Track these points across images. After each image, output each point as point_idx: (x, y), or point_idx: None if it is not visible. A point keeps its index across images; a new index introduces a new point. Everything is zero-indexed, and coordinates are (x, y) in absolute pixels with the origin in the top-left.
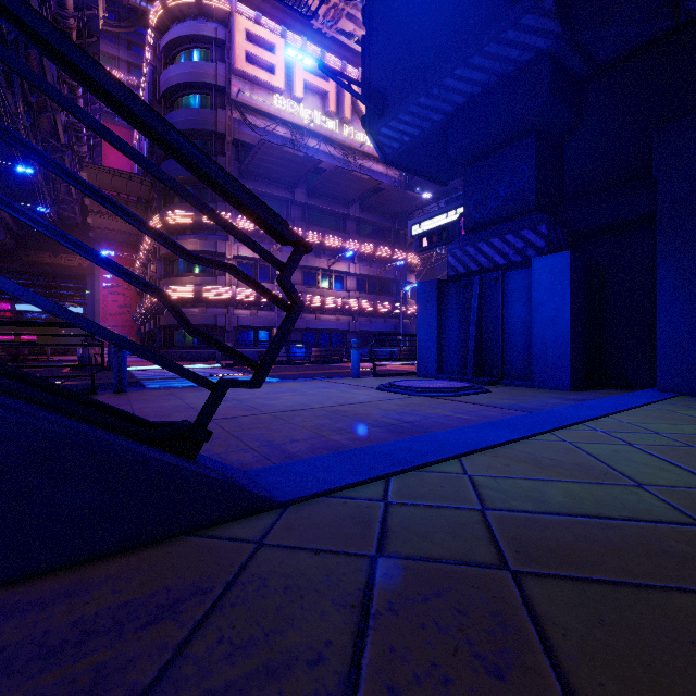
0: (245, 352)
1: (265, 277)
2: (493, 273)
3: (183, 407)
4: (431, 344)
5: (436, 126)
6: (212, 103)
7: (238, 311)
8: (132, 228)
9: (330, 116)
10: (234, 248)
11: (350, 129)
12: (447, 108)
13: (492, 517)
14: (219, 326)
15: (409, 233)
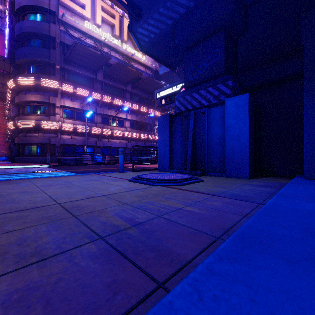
0: (67, 158)
1: (80, 118)
2: (201, 109)
3: None
4: (166, 151)
5: (169, 28)
6: (47, 19)
7: (63, 136)
8: (3, 89)
9: (116, 38)
10: (61, 101)
11: (127, 46)
12: (175, 16)
13: None
14: (51, 144)
15: (155, 96)
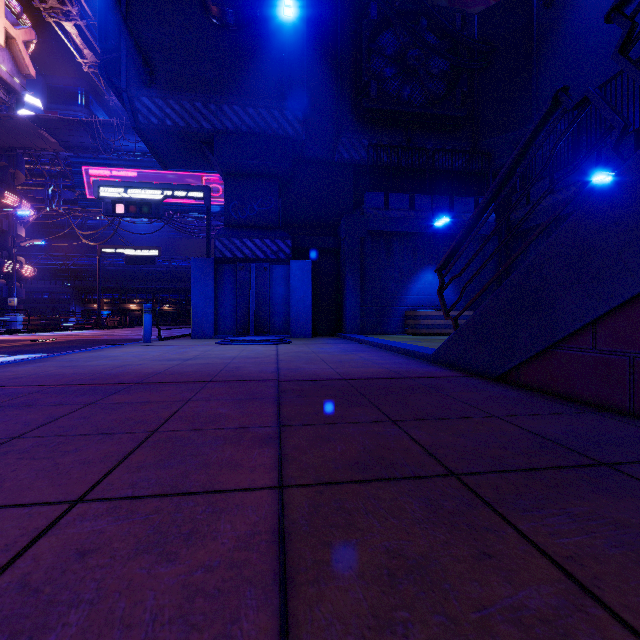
0: None
1: None
2: (263, 263)
3: (197, 364)
4: (208, 310)
5: (203, 131)
6: None
7: None
8: None
9: None
10: None
11: None
12: (218, 124)
13: None
14: None
15: (96, 192)
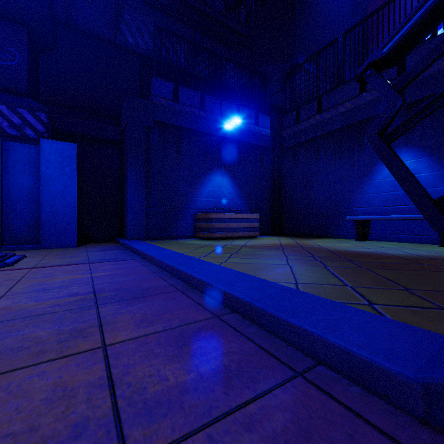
0: None
1: None
2: None
3: None
4: None
5: None
6: None
7: None
8: None
9: None
10: None
11: None
12: None
13: (357, 286)
14: None
15: None
